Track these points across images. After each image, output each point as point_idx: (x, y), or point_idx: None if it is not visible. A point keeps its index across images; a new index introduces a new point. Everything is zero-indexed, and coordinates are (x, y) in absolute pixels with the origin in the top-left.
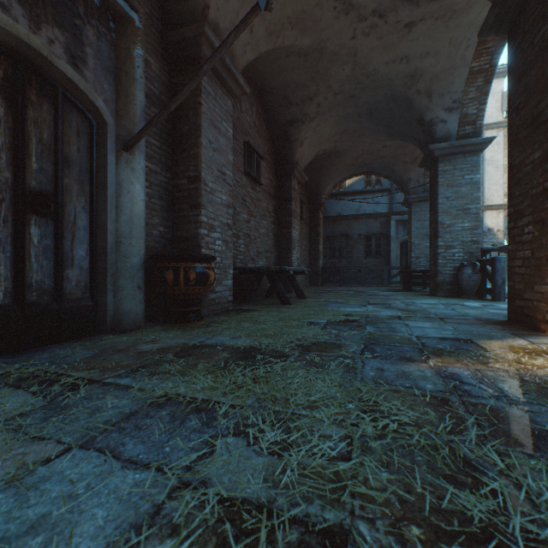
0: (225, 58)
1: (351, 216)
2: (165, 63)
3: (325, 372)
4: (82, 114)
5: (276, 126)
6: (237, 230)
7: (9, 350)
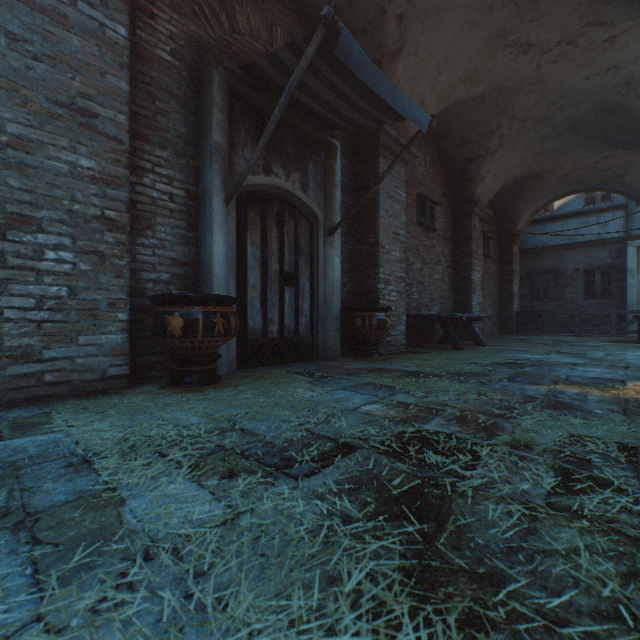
0: (399, 139)
1: (562, 245)
2: (351, 156)
3: (464, 383)
4: (307, 219)
5: (453, 166)
6: (410, 279)
7: (278, 363)
